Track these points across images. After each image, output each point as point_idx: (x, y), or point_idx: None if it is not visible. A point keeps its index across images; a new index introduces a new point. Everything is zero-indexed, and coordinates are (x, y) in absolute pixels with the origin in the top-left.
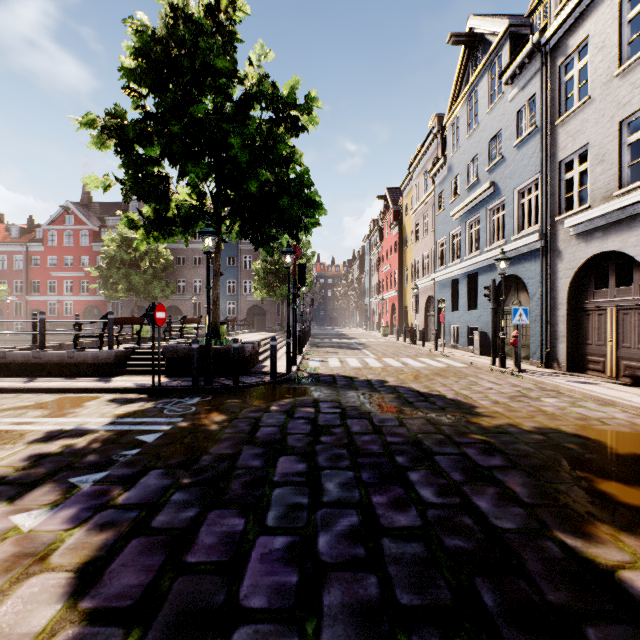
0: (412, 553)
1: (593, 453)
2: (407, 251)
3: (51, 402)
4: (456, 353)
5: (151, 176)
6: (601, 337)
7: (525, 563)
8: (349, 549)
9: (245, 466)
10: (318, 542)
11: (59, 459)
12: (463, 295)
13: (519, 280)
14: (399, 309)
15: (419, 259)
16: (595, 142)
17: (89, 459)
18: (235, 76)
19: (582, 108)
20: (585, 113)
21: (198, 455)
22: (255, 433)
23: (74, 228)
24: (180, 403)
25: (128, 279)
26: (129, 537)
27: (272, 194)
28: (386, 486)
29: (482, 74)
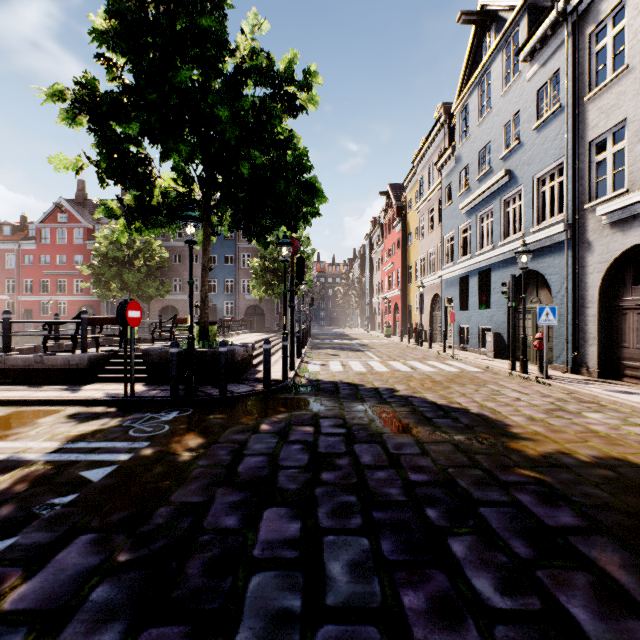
0: None
1: None
2: (411, 248)
3: None
4: (467, 356)
5: (128, 156)
6: None
7: None
8: None
9: (214, 527)
10: None
11: None
12: (473, 293)
13: (539, 276)
14: (402, 309)
15: (424, 256)
16: (635, 116)
17: None
18: (225, 47)
19: (618, 79)
20: (622, 85)
21: (153, 505)
22: (236, 466)
23: (68, 225)
24: (152, 420)
25: (121, 277)
26: None
27: (266, 178)
28: (420, 569)
29: (495, 54)
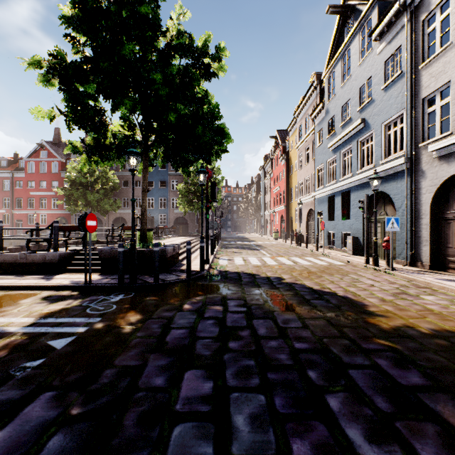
0: None
1: None
2: (292, 176)
3: None
4: (333, 253)
5: (88, 108)
6: None
7: None
8: None
9: (147, 386)
10: None
11: None
12: (338, 208)
13: (385, 196)
14: (286, 219)
15: (302, 182)
16: None
17: None
18: (159, 29)
19: (444, 52)
20: (447, 56)
21: (101, 368)
22: (165, 337)
23: (47, 160)
24: (104, 301)
25: (85, 197)
26: None
27: (188, 124)
28: (305, 421)
29: (354, 36)
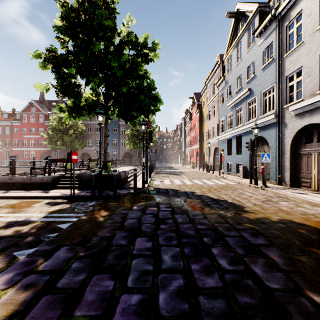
0: (218, 308)
1: (315, 235)
2: (204, 125)
3: (14, 204)
4: (230, 177)
5: (70, 84)
6: (309, 169)
7: (291, 316)
8: (178, 304)
9: (117, 244)
10: (159, 299)
11: (10, 239)
12: (233, 147)
13: (263, 139)
14: (200, 154)
15: (210, 129)
16: (306, 65)
17: (28, 239)
18: (115, 32)
19: (298, 48)
20: (300, 50)
21: (90, 237)
22: (124, 223)
23: (35, 113)
24: (84, 205)
25: (62, 139)
26: (41, 295)
27: (135, 93)
28: (199, 258)
29: (244, 32)
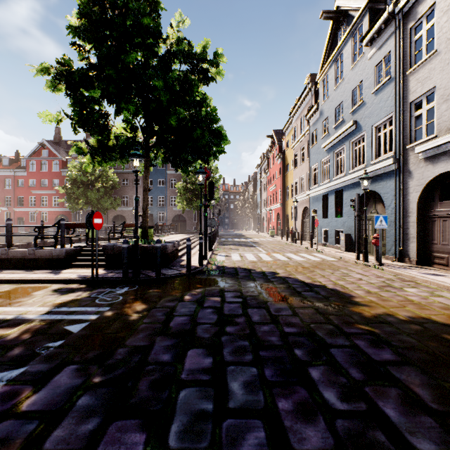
0: None
1: None
2: (288, 175)
3: (6, 292)
4: (327, 250)
5: (93, 112)
6: (445, 238)
7: None
8: None
9: (155, 361)
10: None
11: None
12: (331, 206)
13: (376, 194)
14: (282, 217)
15: (297, 180)
16: (441, 85)
17: (14, 352)
18: (159, 37)
19: (429, 59)
20: (432, 63)
21: (114, 347)
22: (169, 323)
23: (48, 159)
24: (111, 293)
25: (86, 195)
26: None
27: (188, 127)
28: (289, 386)
29: (346, 40)
